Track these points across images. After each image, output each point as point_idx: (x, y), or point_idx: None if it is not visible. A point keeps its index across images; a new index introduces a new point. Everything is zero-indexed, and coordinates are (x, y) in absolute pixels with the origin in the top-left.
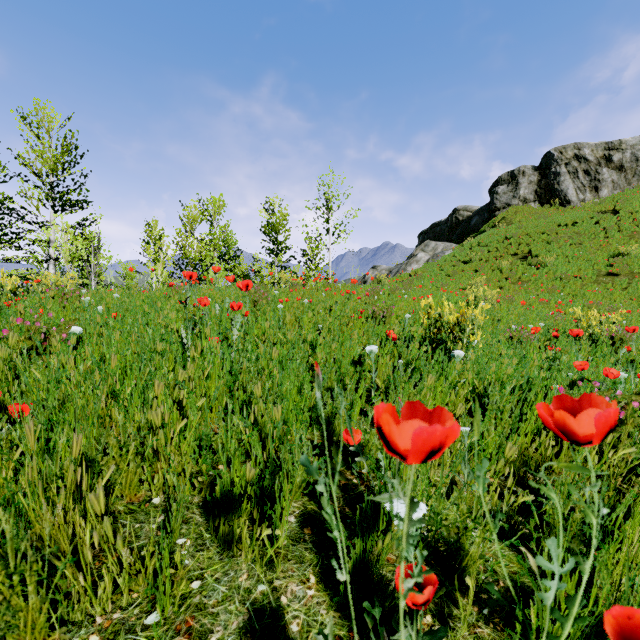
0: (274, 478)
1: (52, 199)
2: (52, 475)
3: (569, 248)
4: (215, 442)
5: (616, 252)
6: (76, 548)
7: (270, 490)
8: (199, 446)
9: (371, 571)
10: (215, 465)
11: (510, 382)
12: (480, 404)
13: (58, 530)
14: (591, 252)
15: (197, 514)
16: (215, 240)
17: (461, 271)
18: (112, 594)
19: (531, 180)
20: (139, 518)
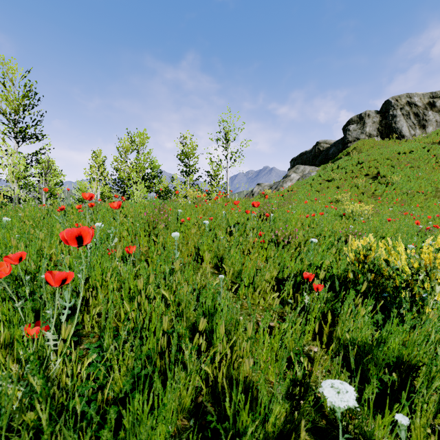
0: None
1: (14, 132)
2: None
3: (409, 170)
4: None
5: None
6: None
7: None
8: None
9: None
10: None
11: None
12: None
13: None
14: (427, 173)
15: None
16: (140, 164)
17: (326, 187)
18: None
19: (374, 120)
20: None
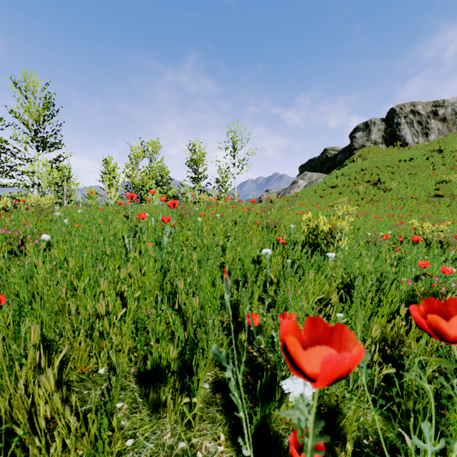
0: (193, 353)
1: (36, 142)
2: (15, 356)
3: (407, 177)
4: (147, 326)
5: (441, 180)
6: (36, 412)
7: (190, 363)
8: (136, 326)
9: (269, 432)
10: (148, 341)
11: (369, 276)
12: (347, 292)
13: (17, 402)
14: (423, 180)
15: (133, 382)
16: (153, 171)
17: (330, 193)
18: (62, 451)
19: (380, 128)
20: (87, 386)
